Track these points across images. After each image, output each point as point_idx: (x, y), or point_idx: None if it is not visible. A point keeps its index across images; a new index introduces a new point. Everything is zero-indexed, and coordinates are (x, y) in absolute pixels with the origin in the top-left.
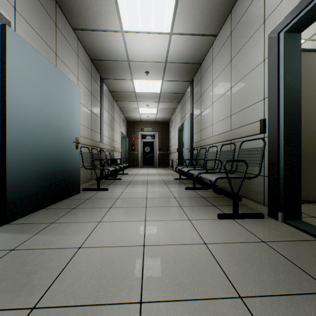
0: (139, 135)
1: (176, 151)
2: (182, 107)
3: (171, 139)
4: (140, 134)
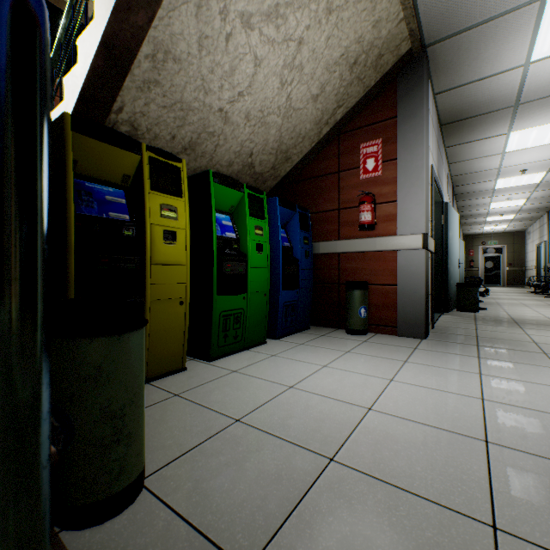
0: (479, 249)
1: (533, 268)
2: (540, 227)
3: (527, 254)
4: (480, 248)
